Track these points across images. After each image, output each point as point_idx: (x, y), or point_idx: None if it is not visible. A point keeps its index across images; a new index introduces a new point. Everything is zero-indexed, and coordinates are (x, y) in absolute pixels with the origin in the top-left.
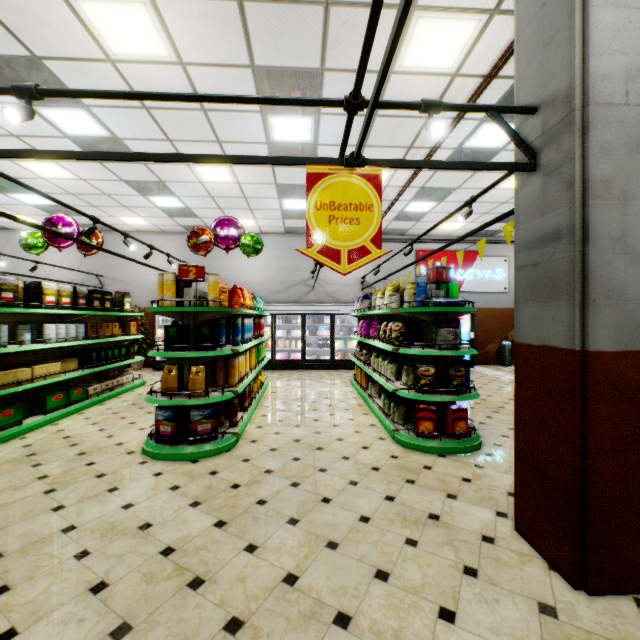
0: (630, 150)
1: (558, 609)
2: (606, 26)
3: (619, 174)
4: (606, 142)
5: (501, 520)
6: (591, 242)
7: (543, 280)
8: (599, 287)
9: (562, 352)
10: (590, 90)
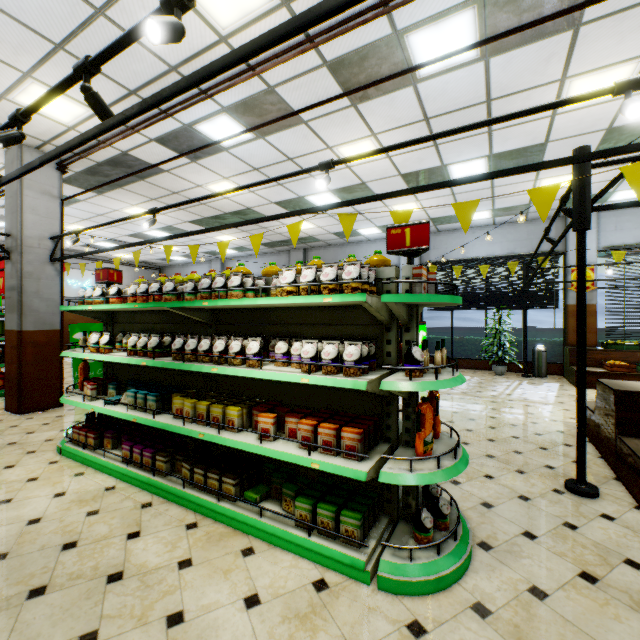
0: (42, 263)
1: (5, 419)
2: (31, 220)
3: (37, 271)
4: (31, 259)
5: (1, 410)
6: (24, 293)
7: (12, 304)
8: (28, 309)
9: (16, 332)
10: (24, 241)
